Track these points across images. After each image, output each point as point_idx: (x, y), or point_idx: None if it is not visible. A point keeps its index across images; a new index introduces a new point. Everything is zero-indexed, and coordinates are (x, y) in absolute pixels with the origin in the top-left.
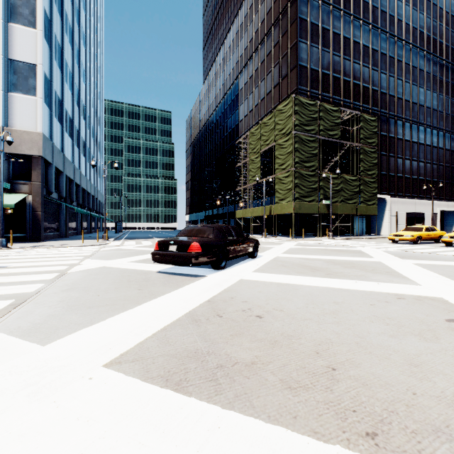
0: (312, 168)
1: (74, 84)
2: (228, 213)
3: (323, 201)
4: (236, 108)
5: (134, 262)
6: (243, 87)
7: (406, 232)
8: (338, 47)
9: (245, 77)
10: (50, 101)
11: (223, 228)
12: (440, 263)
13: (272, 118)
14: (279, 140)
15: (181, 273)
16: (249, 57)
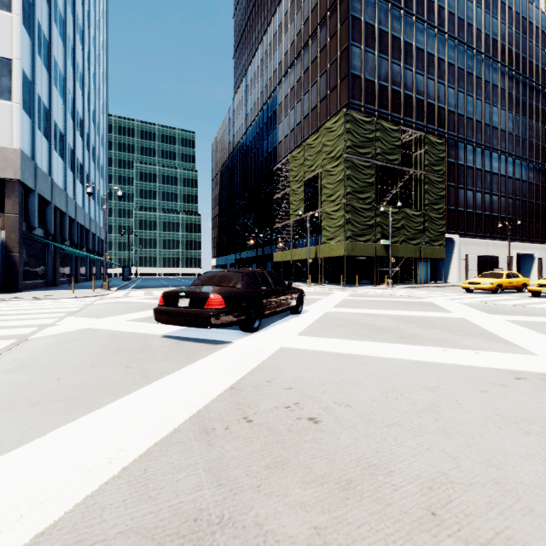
0: (367, 200)
1: (67, 89)
2: (263, 255)
3: (381, 240)
4: (274, 127)
5: (134, 320)
6: (283, 101)
7: (484, 279)
8: (398, 53)
9: (284, 89)
10: (31, 109)
11: (256, 274)
12: (540, 320)
13: (319, 138)
14: (327, 166)
15: (197, 338)
16: (289, 64)
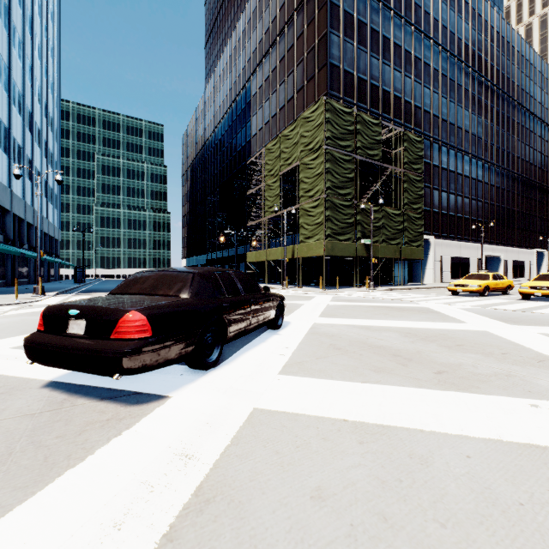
0: (348, 197)
1: None
2: (236, 255)
3: (363, 240)
4: (248, 119)
5: None
6: (257, 92)
7: (471, 280)
8: (377, 47)
9: (259, 79)
10: None
11: (215, 276)
12: None
13: (296, 128)
14: (304, 158)
15: (107, 386)
16: (264, 52)
